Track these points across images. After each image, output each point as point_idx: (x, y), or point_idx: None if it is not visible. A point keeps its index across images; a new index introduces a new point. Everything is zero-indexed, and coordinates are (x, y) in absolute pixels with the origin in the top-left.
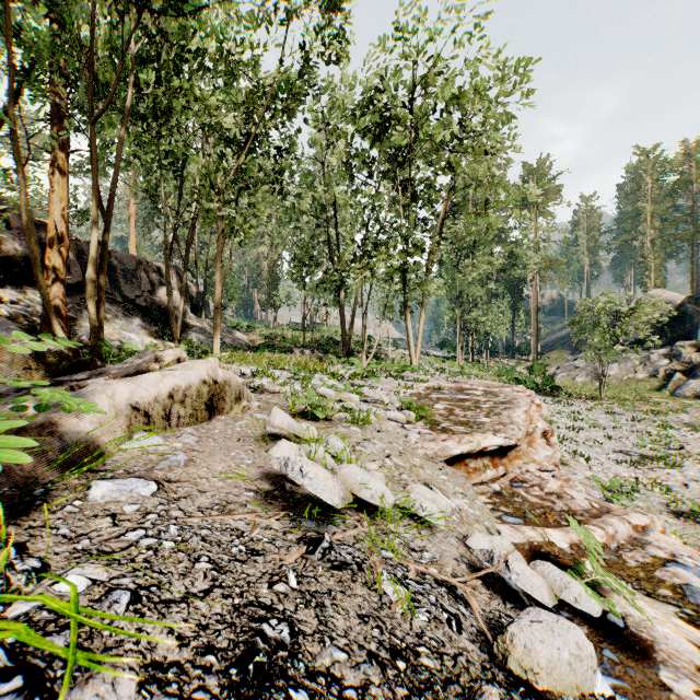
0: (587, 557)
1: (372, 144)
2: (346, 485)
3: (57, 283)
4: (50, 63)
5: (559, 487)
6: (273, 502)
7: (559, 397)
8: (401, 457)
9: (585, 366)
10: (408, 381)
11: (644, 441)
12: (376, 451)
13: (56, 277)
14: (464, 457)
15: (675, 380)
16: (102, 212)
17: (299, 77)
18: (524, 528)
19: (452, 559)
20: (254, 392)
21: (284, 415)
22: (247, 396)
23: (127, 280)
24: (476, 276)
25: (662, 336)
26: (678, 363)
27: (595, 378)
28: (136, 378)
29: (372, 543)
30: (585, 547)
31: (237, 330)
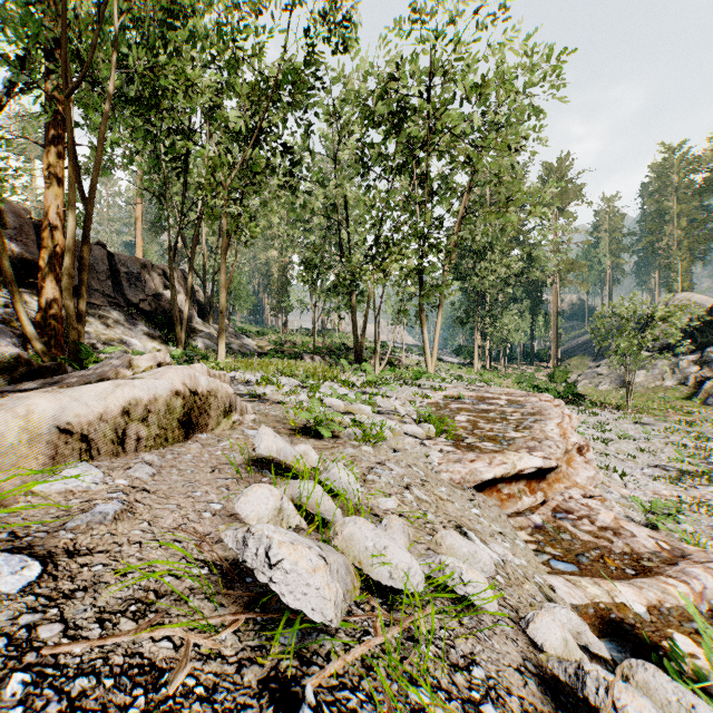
0: (674, 626)
1: (385, 139)
2: (350, 554)
3: (52, 285)
4: (45, 53)
5: (613, 519)
6: (233, 592)
7: (583, 406)
8: (424, 487)
9: (609, 374)
10: (424, 389)
11: (683, 455)
12: (393, 480)
13: (51, 278)
14: (496, 482)
15: (706, 387)
16: (83, 201)
17: (307, 64)
18: (584, 582)
19: (513, 671)
20: (254, 401)
21: (274, 437)
22: (241, 408)
23: (131, 283)
24: (494, 279)
25: (691, 341)
26: (709, 370)
27: (619, 386)
28: (74, 390)
29: (392, 668)
30: (668, 611)
31: (246, 336)
